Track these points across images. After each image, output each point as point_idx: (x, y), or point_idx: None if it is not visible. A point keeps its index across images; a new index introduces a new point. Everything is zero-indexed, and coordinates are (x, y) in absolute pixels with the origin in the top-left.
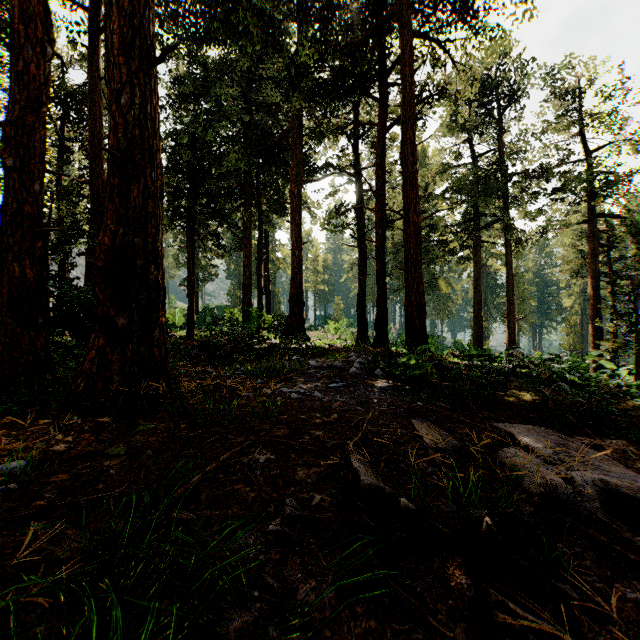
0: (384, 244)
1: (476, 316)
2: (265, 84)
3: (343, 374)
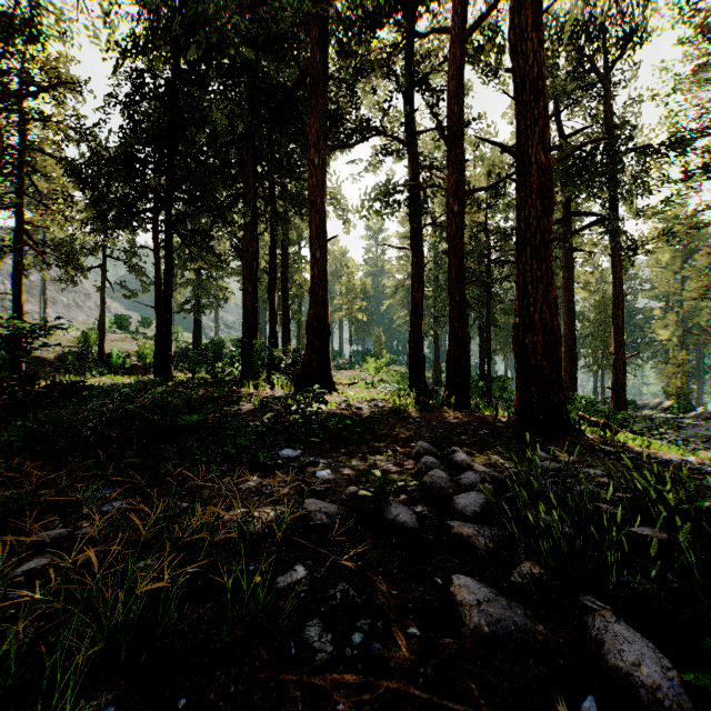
0: (462, 229)
1: (568, 352)
2: (273, 7)
3: (444, 656)
